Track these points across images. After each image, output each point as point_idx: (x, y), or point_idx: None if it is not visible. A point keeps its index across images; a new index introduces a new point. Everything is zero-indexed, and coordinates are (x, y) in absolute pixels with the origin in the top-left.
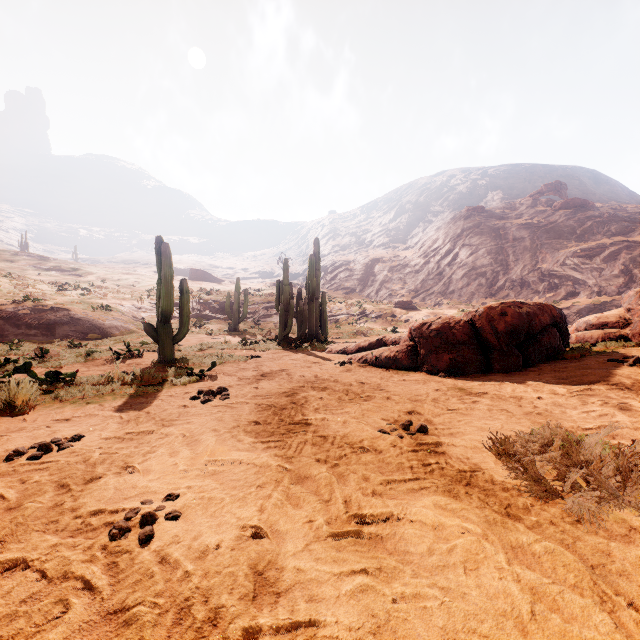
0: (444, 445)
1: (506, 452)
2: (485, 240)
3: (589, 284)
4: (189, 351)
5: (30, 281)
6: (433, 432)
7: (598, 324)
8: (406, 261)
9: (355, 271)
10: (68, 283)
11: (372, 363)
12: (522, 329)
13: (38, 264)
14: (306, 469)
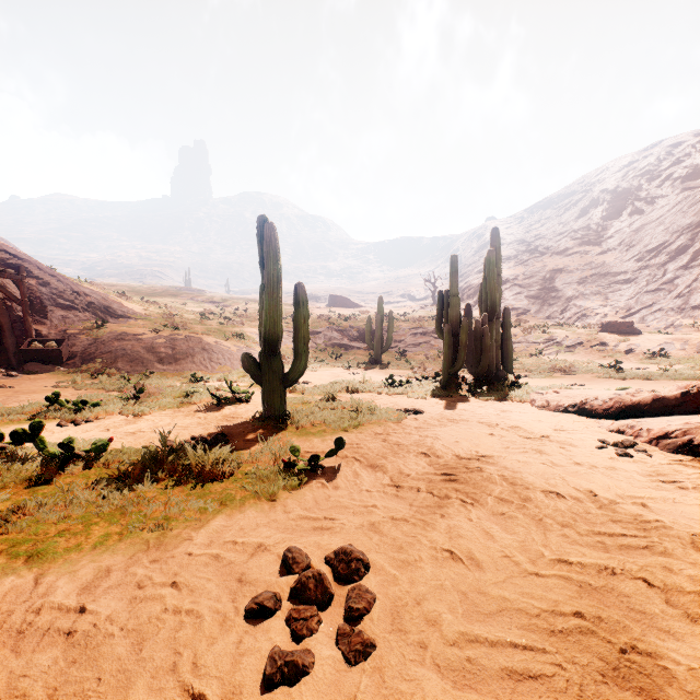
0: None
1: None
2: None
3: None
4: (315, 394)
5: (180, 311)
6: None
7: None
8: (605, 268)
9: (527, 287)
10: (214, 313)
11: None
12: None
13: (195, 297)
14: None
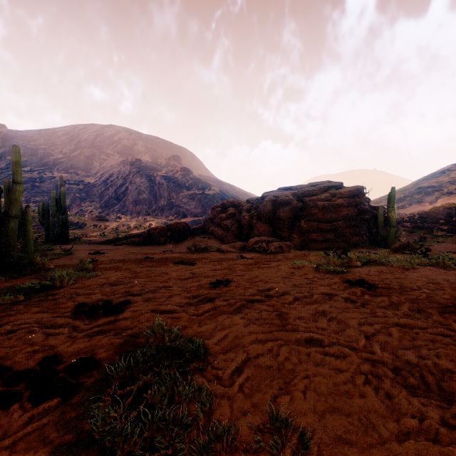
0: (177, 251)
1: (190, 248)
2: (144, 181)
3: (191, 211)
4: None
5: None
6: (173, 251)
7: (197, 229)
8: (90, 186)
9: (44, 188)
10: None
11: (131, 244)
12: (182, 230)
13: None
14: (160, 255)
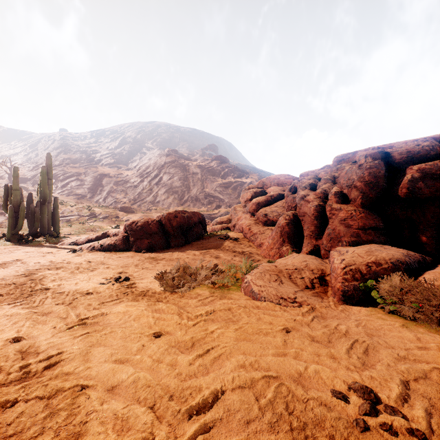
0: (137, 284)
1: (161, 278)
2: (178, 171)
3: (226, 201)
4: None
5: None
6: (132, 279)
7: (220, 222)
8: (128, 178)
9: (86, 181)
10: None
11: (98, 249)
12: (185, 224)
13: None
14: (49, 309)
